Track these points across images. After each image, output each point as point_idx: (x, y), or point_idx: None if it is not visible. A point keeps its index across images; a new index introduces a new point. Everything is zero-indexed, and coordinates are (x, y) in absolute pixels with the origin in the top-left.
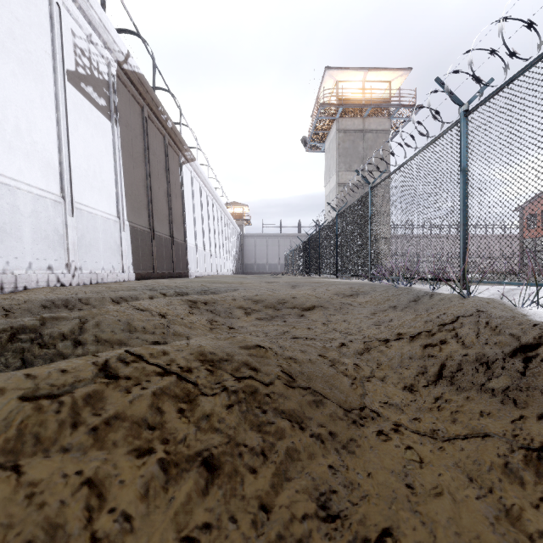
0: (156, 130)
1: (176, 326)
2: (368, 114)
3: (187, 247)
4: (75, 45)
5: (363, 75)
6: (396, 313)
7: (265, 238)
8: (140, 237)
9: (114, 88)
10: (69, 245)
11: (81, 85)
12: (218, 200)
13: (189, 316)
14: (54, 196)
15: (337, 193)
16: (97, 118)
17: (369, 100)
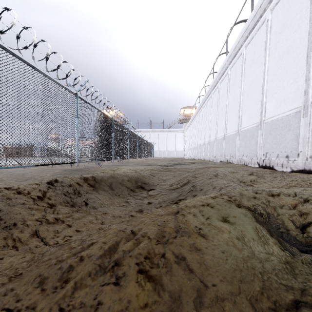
0: None
1: None
2: None
3: None
4: None
5: None
6: None
7: None
8: None
9: None
10: None
11: None
12: None
13: None
14: None
15: None
16: None
17: None
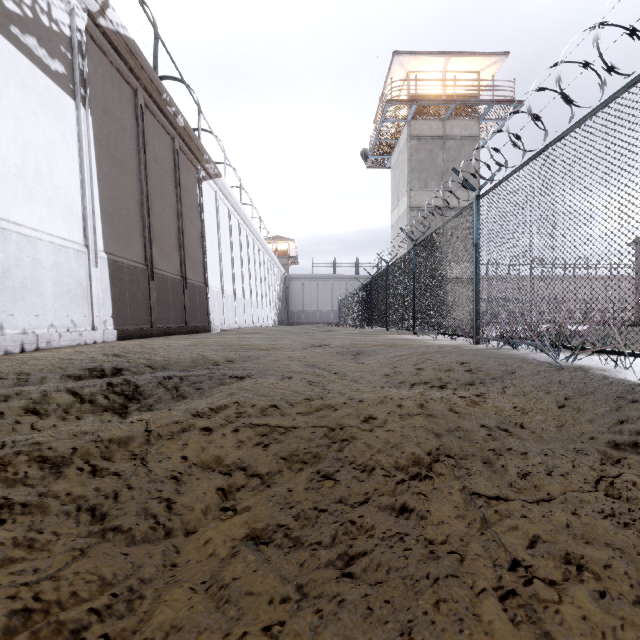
0: (160, 127)
1: None
2: (450, 115)
3: (209, 291)
4: None
5: (444, 63)
6: None
7: (316, 281)
8: (128, 276)
9: (81, 50)
10: None
11: (12, 29)
12: (255, 232)
13: None
14: None
15: (408, 219)
16: (47, 89)
17: (452, 95)
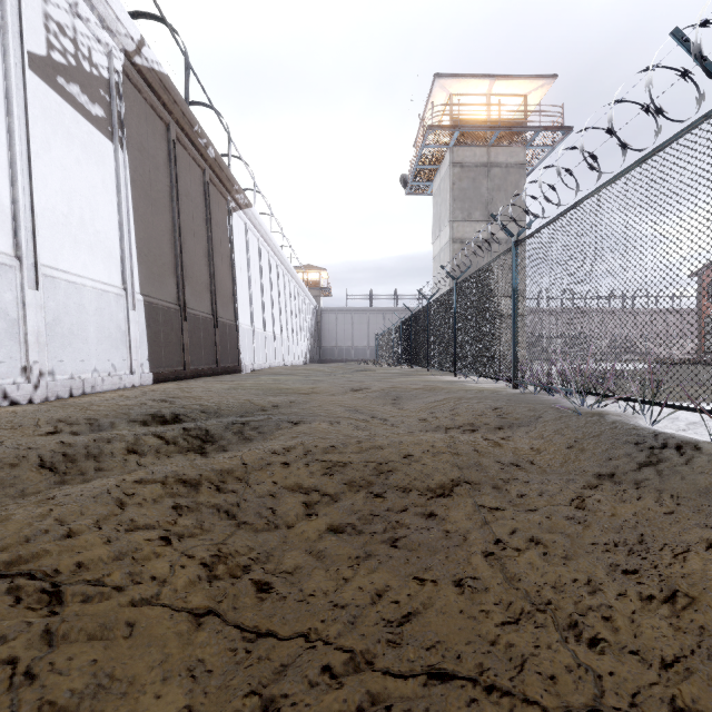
0: (191, 160)
1: (64, 659)
2: (495, 141)
3: (239, 329)
4: (46, 15)
5: (488, 86)
6: (632, 504)
7: (350, 314)
8: (162, 317)
9: (118, 92)
10: (28, 336)
11: (58, 80)
12: (285, 263)
13: (155, 558)
14: (0, 256)
15: (451, 252)
16: (88, 134)
17: (497, 120)
